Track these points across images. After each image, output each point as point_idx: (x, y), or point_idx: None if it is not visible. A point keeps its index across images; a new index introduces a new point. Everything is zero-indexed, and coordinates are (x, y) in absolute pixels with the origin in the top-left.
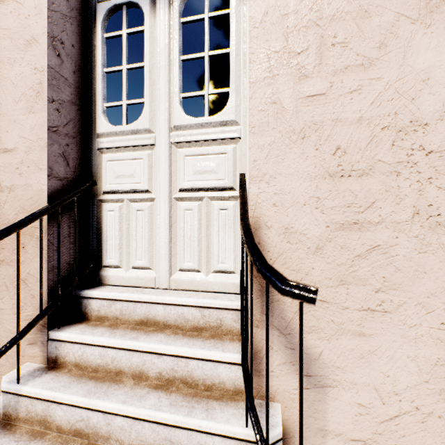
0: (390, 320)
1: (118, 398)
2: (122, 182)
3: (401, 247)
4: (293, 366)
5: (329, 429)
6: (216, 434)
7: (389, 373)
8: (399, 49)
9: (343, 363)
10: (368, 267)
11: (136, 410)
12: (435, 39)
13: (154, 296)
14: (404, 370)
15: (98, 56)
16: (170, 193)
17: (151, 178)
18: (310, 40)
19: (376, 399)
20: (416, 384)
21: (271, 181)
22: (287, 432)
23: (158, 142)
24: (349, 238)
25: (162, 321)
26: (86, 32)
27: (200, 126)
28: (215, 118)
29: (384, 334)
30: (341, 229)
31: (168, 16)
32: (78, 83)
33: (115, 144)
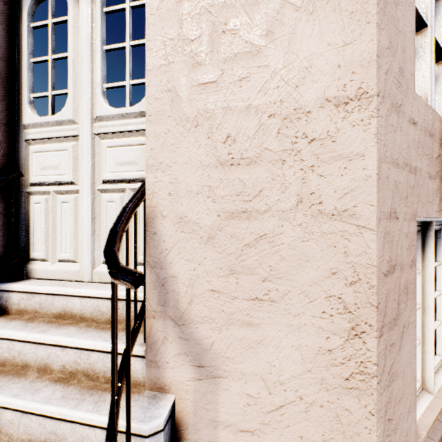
0: (276, 310)
1: (12, 392)
2: (47, 174)
3: (286, 235)
4: (187, 357)
5: (220, 420)
6: (98, 427)
7: (275, 363)
8: (284, 36)
9: (233, 353)
10: (256, 256)
11: (24, 403)
12: (317, 26)
13: (71, 289)
14: (289, 360)
15: (24, 46)
16: (93, 185)
17: (76, 169)
18: (203, 27)
19: (263, 389)
20: (300, 373)
21: (167, 170)
22: (181, 424)
23: (81, 133)
24: (238, 227)
25: (79, 314)
26: (13, 21)
27: (122, 117)
28: (135, 109)
29: (270, 323)
30: (231, 218)
31: (91, 5)
32: (2, 73)
33: (42, 136)
